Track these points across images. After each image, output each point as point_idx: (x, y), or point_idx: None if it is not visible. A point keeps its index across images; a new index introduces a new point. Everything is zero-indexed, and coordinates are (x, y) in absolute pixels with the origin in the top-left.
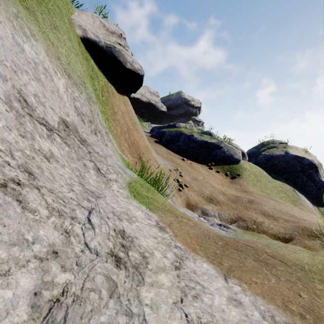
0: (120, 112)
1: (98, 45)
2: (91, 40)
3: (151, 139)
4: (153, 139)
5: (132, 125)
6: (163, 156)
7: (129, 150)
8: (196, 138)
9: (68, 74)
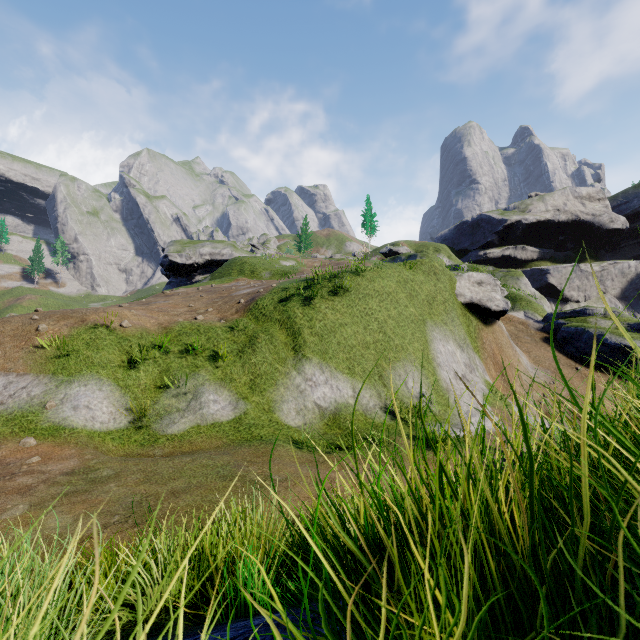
0: (487, 342)
1: (472, 302)
2: (468, 300)
3: (539, 336)
4: (542, 334)
5: (498, 349)
6: (543, 364)
7: (494, 370)
8: (606, 340)
9: (459, 345)
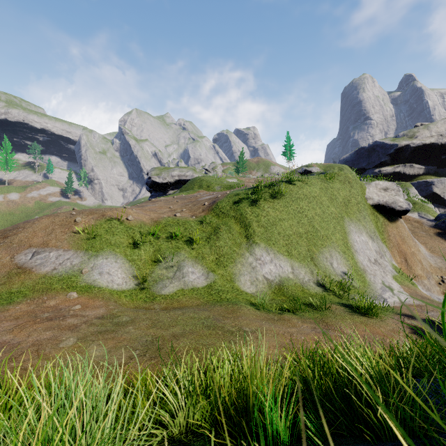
0: (392, 234)
1: (379, 204)
2: (376, 202)
3: (432, 231)
4: (435, 230)
5: (401, 240)
6: (438, 253)
7: (398, 257)
8: None
9: (370, 236)
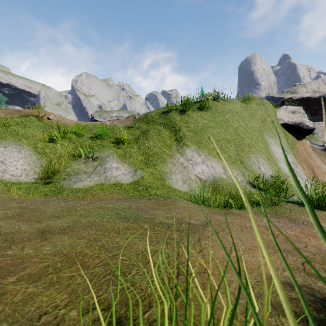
0: (300, 150)
1: (289, 124)
2: (286, 123)
3: (324, 153)
4: (325, 152)
5: (308, 155)
6: None
7: (306, 169)
8: None
9: (285, 149)
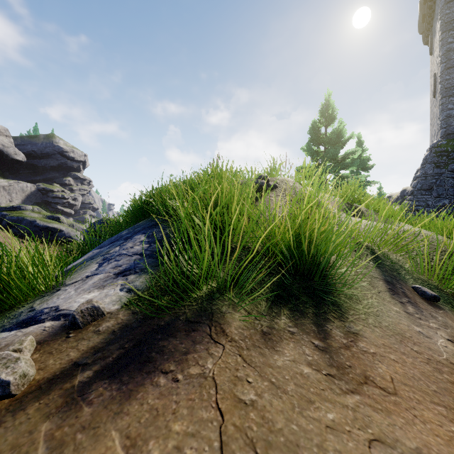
0: None
1: None
2: None
3: None
4: None
5: None
6: None
7: None
8: (38, 224)
9: None
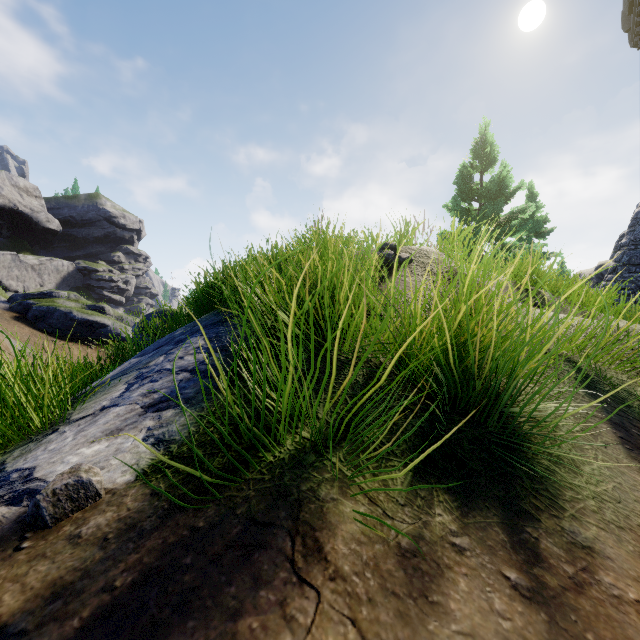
0: None
1: None
2: None
3: (9, 315)
4: (12, 314)
5: None
6: (23, 339)
7: None
8: (75, 317)
9: None
